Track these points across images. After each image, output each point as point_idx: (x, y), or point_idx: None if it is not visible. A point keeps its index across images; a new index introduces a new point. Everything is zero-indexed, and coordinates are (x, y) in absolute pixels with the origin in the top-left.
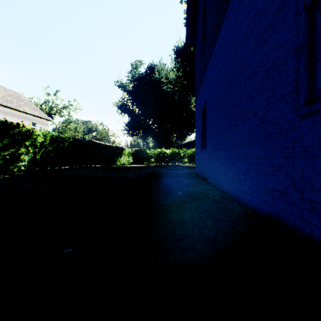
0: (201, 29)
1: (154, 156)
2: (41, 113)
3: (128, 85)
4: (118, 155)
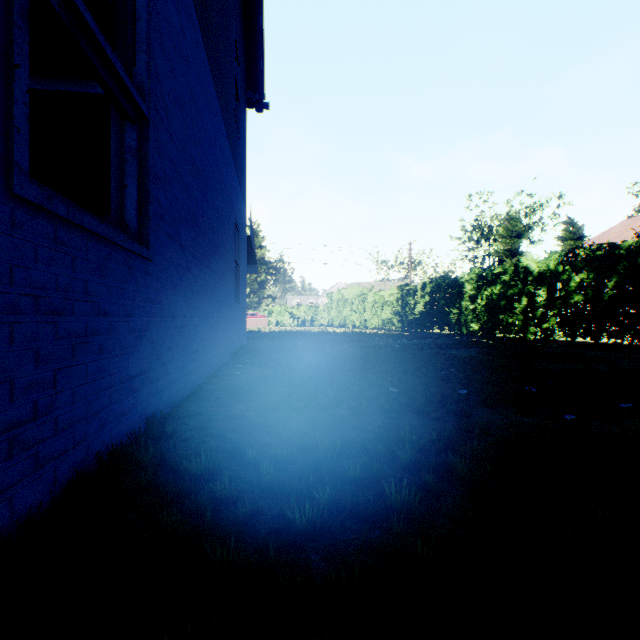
0: None
1: None
2: None
3: None
4: None
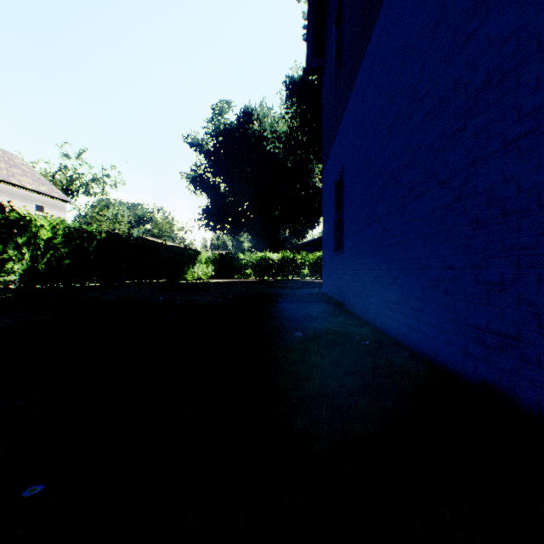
0: (334, 41)
1: (251, 265)
2: (53, 189)
3: (207, 143)
4: (189, 263)
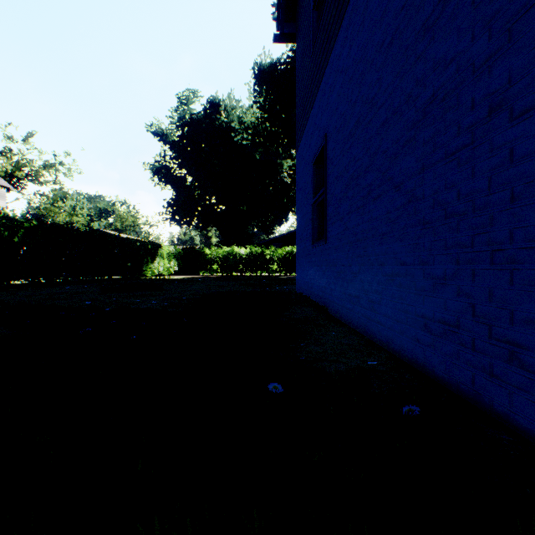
0: None
1: (218, 260)
2: None
3: (172, 133)
4: (148, 258)
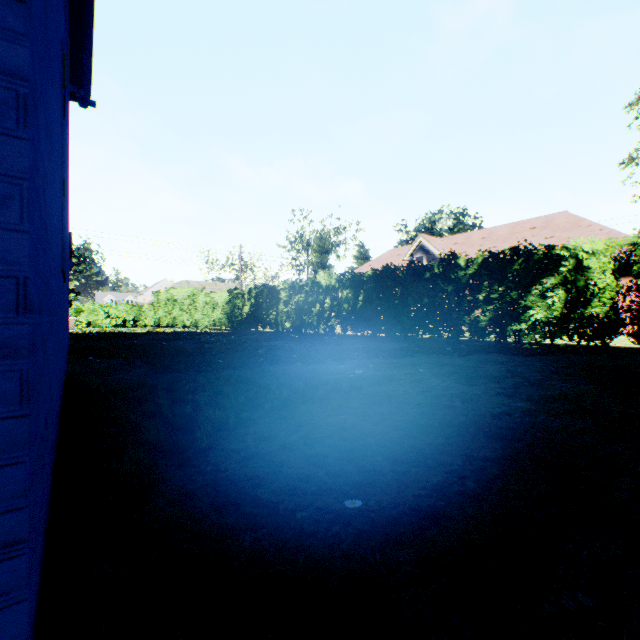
0: None
1: None
2: None
3: None
4: None
